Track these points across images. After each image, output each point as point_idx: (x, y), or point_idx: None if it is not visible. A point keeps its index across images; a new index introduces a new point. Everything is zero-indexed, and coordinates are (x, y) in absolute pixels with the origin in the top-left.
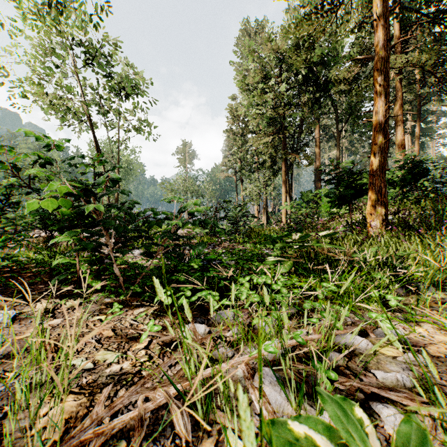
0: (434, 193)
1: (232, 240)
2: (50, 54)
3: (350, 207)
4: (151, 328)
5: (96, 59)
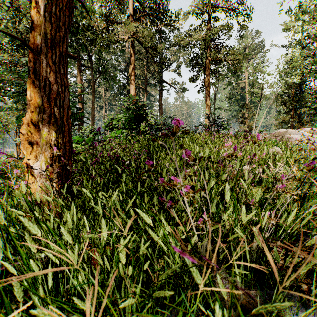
0: (148, 128)
1: None
2: None
3: None
4: None
5: None
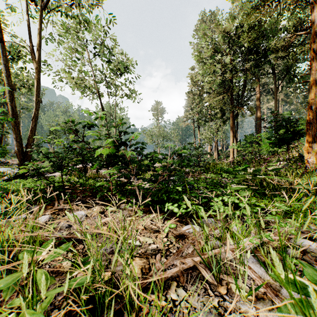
0: None
1: (196, 171)
2: (76, 52)
3: (288, 147)
4: (169, 225)
5: (102, 52)
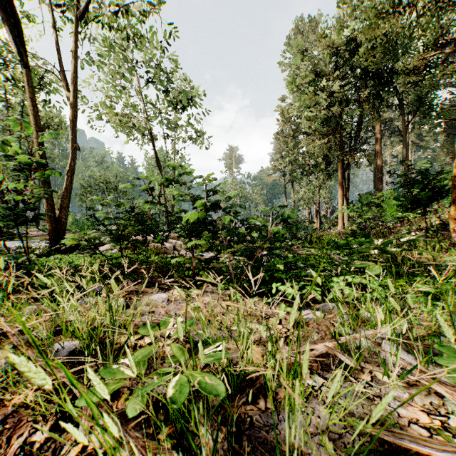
0: None
1: (293, 245)
2: (120, 78)
3: (424, 210)
4: (285, 309)
5: (157, 77)
